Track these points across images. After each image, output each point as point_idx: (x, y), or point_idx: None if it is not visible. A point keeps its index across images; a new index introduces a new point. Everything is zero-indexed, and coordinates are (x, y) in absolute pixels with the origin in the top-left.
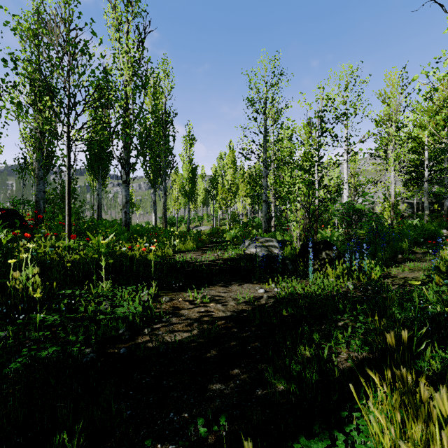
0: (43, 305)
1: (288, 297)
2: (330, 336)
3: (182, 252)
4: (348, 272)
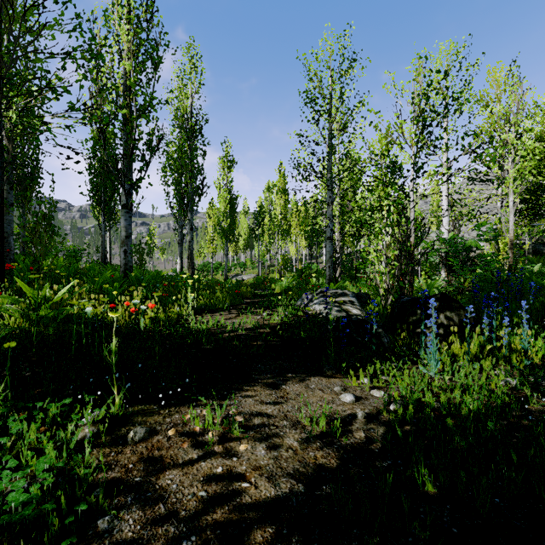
0: None
1: (409, 418)
2: None
3: (206, 312)
4: (489, 350)
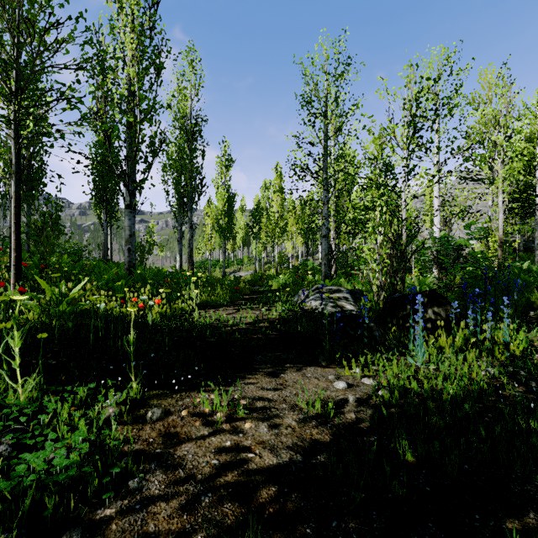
0: None
1: (395, 402)
2: None
3: (207, 308)
4: (474, 343)
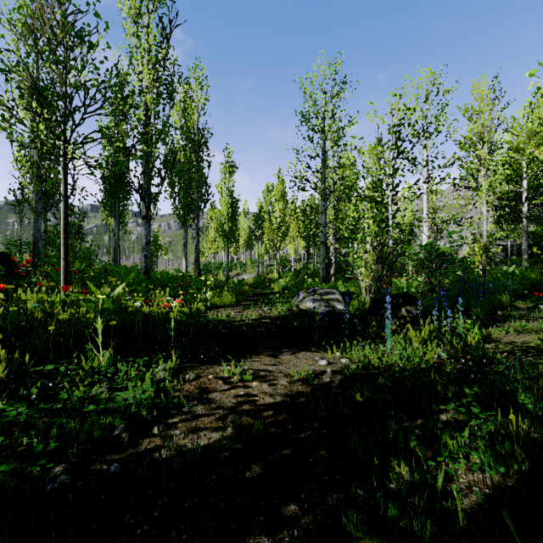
0: (6, 389)
1: (360, 372)
2: (432, 439)
3: (217, 307)
4: (437, 335)
